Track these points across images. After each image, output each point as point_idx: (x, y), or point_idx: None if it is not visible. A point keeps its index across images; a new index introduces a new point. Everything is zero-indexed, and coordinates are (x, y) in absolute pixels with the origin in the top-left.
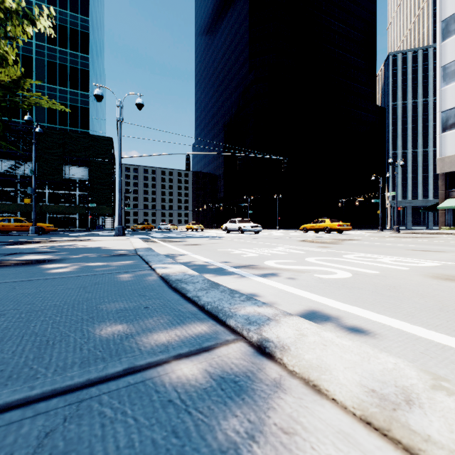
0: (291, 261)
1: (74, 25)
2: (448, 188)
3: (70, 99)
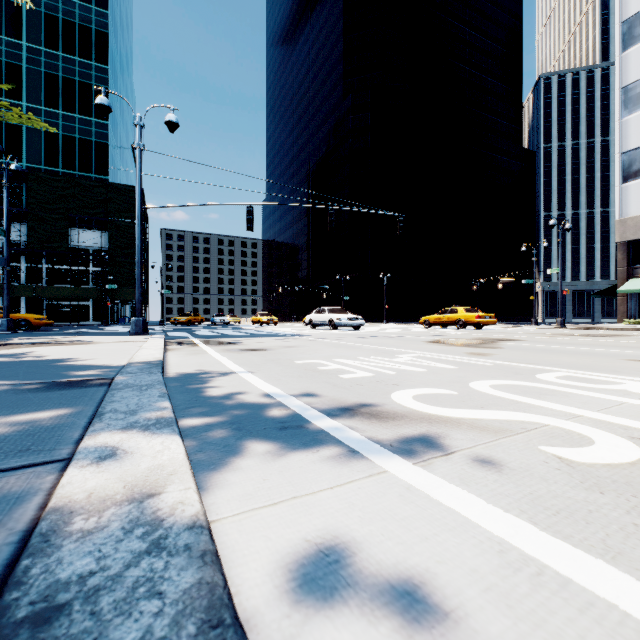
0: (445, 392)
1: (85, 20)
2: (631, 264)
3: (79, 131)
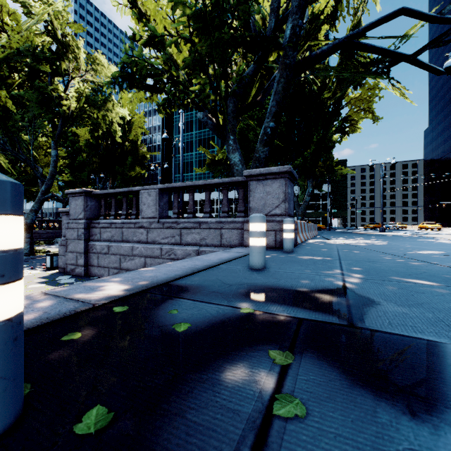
0: None
1: None
2: None
3: None
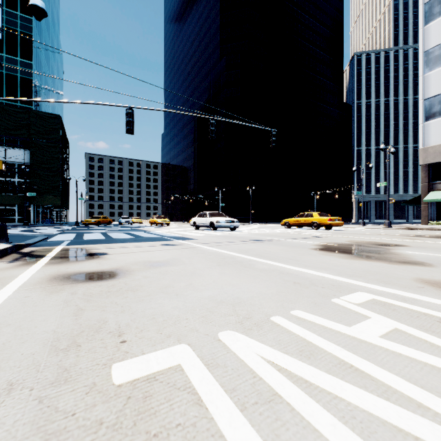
0: None
1: None
2: (431, 180)
3: (6, 67)
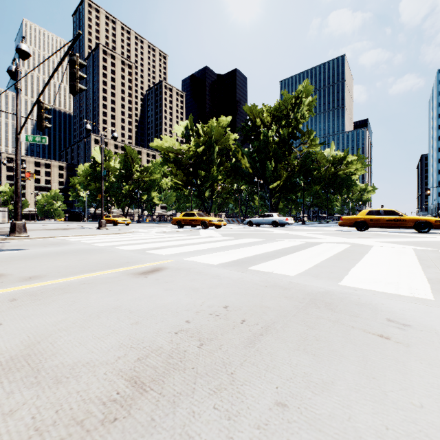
0: None
1: None
2: None
3: None
